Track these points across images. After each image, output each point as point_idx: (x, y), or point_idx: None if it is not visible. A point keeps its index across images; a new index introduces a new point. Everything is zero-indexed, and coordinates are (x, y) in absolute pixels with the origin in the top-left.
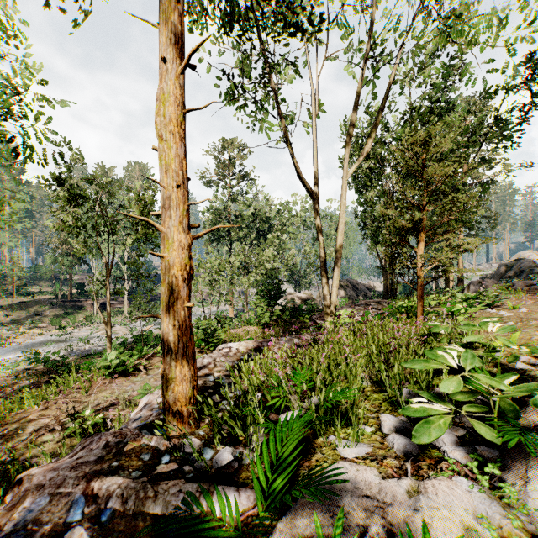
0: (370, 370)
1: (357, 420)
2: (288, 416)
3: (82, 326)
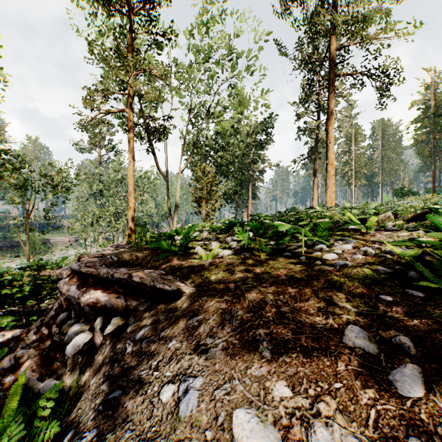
0: None
1: None
2: None
3: None
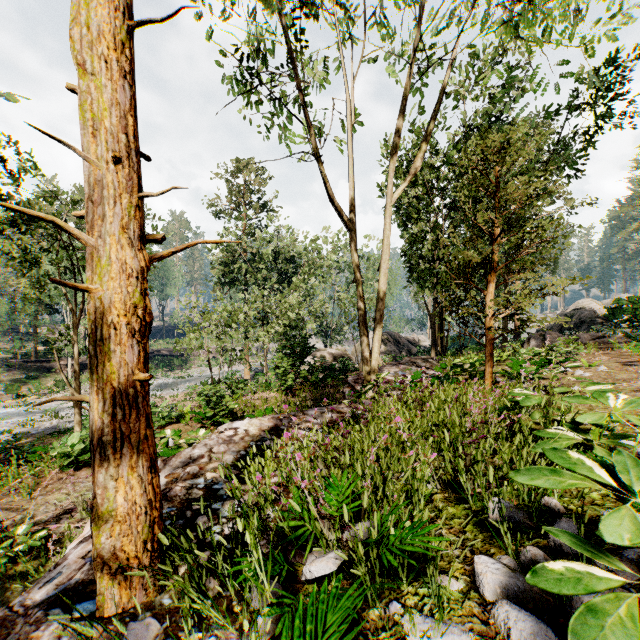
0: (438, 465)
1: (432, 563)
2: (319, 568)
3: (51, 394)
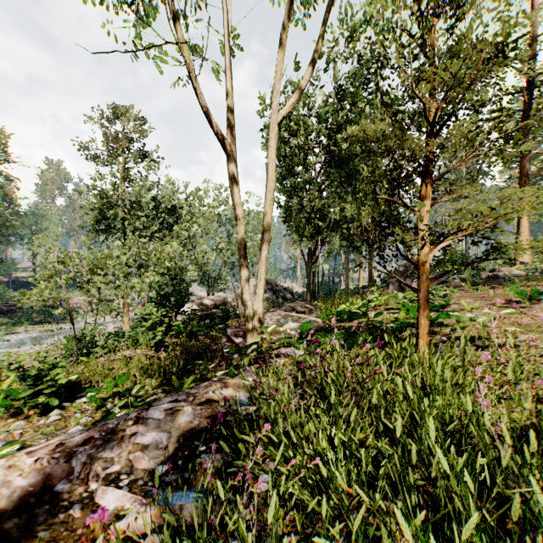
0: None
1: None
2: None
3: None
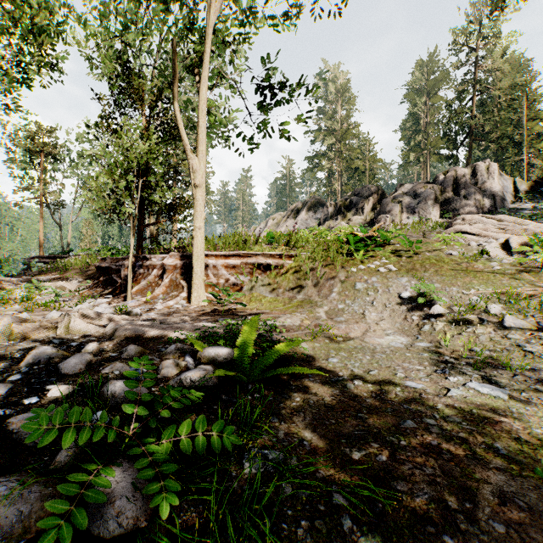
0: None
1: None
2: None
3: None
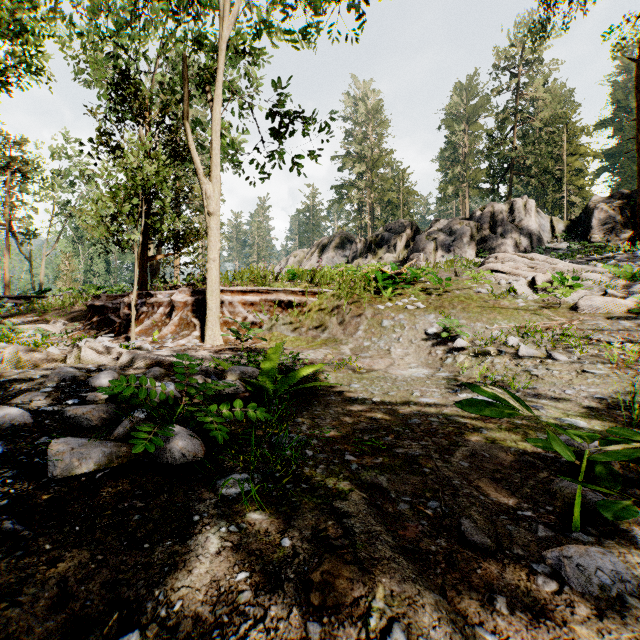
0: None
1: None
2: None
3: None
